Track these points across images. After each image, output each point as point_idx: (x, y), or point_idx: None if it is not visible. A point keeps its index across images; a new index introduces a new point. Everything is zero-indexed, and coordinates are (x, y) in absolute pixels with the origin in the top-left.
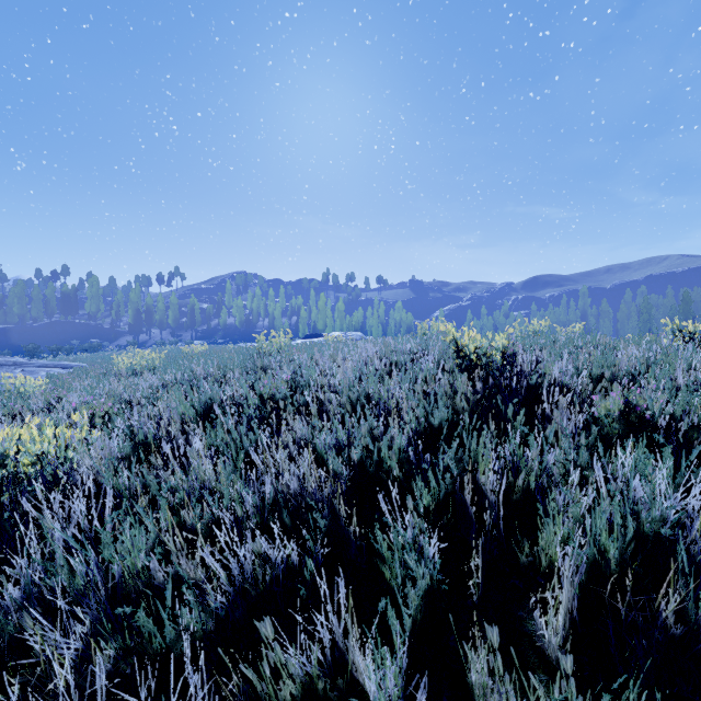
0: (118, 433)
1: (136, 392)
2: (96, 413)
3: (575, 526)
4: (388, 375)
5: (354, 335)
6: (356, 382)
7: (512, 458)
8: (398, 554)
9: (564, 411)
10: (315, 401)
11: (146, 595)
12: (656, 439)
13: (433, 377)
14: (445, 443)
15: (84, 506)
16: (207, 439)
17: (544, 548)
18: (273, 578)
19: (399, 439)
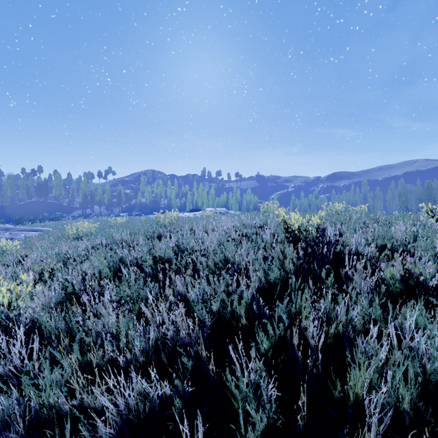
0: (55, 286)
1: (75, 252)
2: (45, 269)
3: (376, 374)
4: (240, 242)
5: (221, 210)
6: (218, 250)
7: (325, 310)
8: (243, 392)
9: (360, 273)
10: (192, 261)
11: (57, 422)
12: (431, 301)
13: (270, 247)
14: (278, 296)
15: (18, 350)
16: (116, 290)
17: (352, 387)
18: (151, 410)
19: (246, 296)
